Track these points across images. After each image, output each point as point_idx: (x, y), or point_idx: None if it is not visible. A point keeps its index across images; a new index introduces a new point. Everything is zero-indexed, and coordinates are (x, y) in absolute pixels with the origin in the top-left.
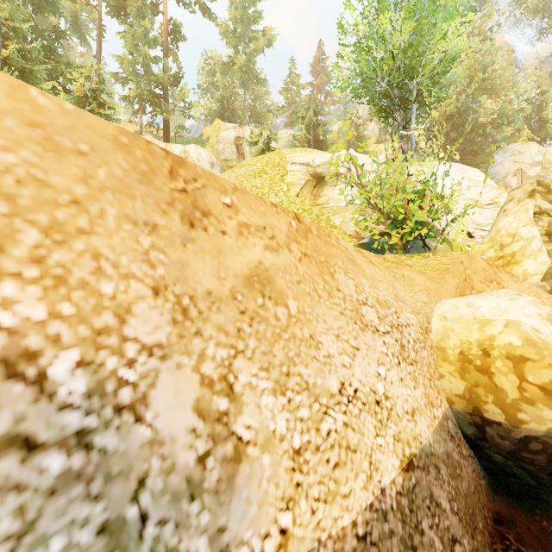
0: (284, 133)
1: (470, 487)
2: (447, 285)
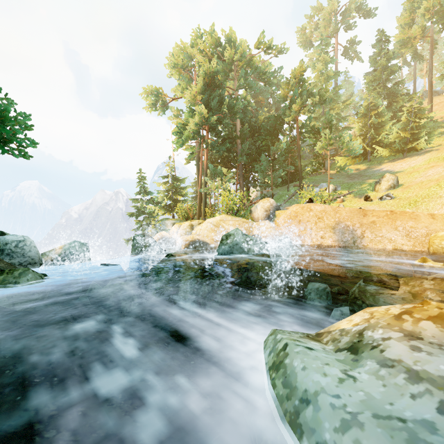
0: None
1: None
2: None
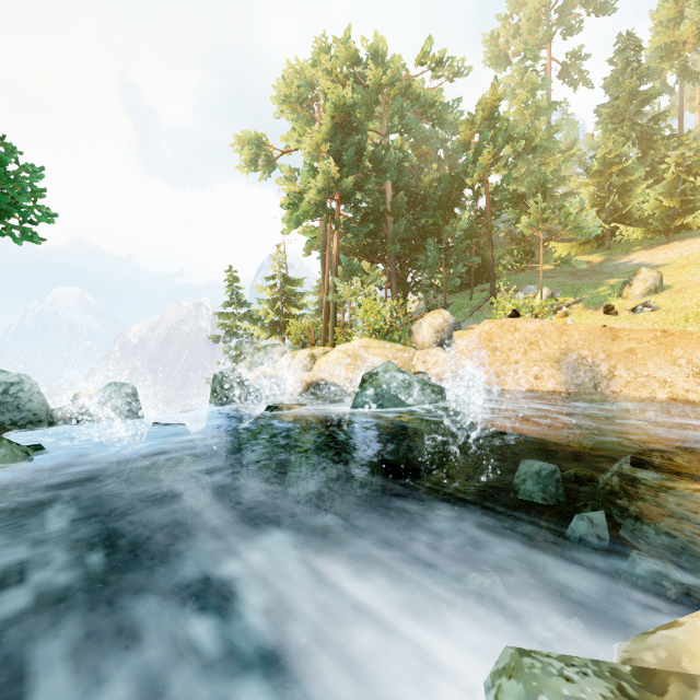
0: None
1: None
2: None
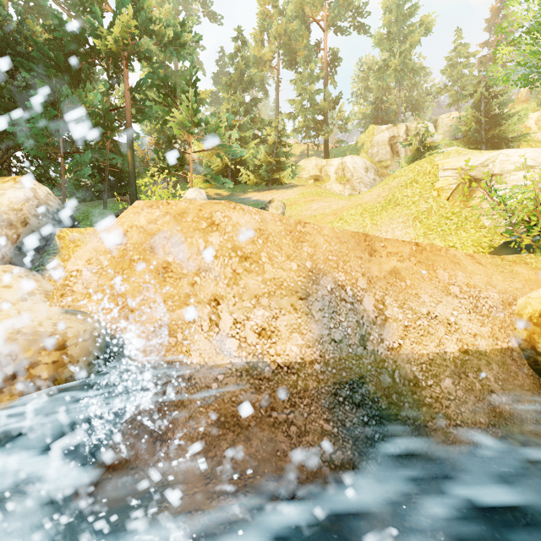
0: (445, 117)
1: (523, 386)
2: None
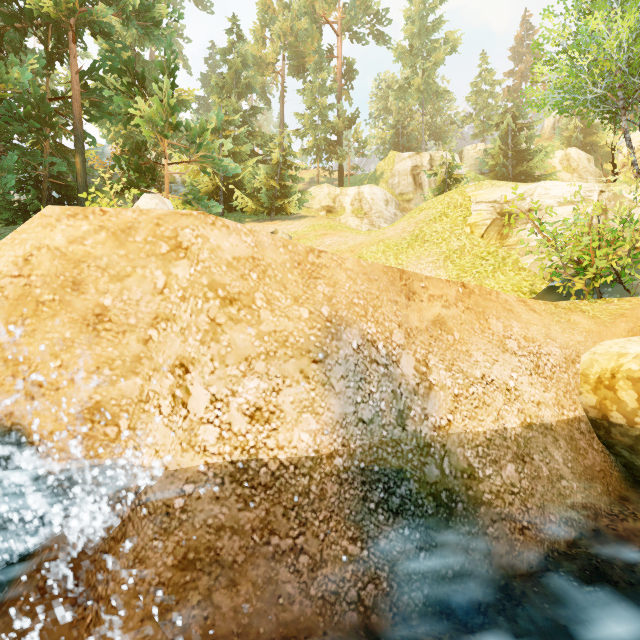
0: (471, 149)
1: (594, 467)
2: (615, 328)
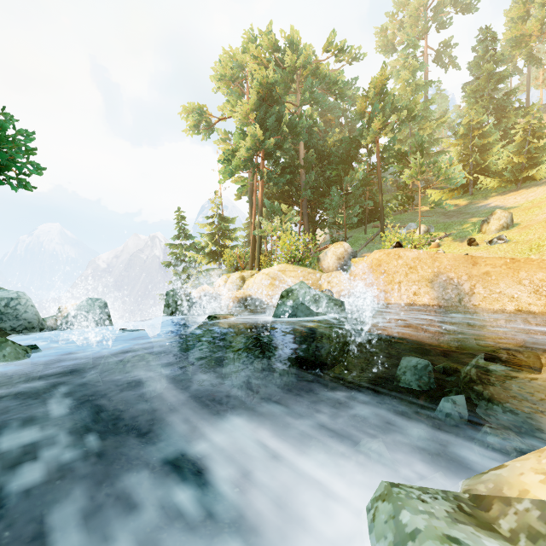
0: None
1: None
2: None
